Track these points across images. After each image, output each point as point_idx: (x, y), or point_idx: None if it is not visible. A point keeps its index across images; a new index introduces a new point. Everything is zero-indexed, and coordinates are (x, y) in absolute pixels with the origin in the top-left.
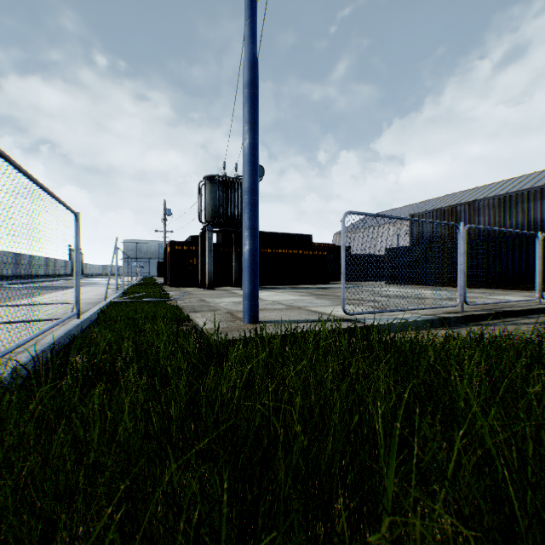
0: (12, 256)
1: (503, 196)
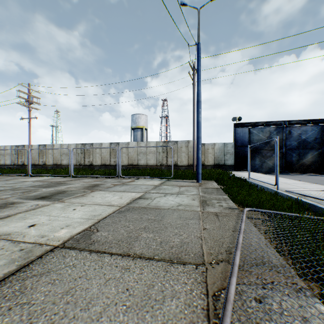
0: None
1: None
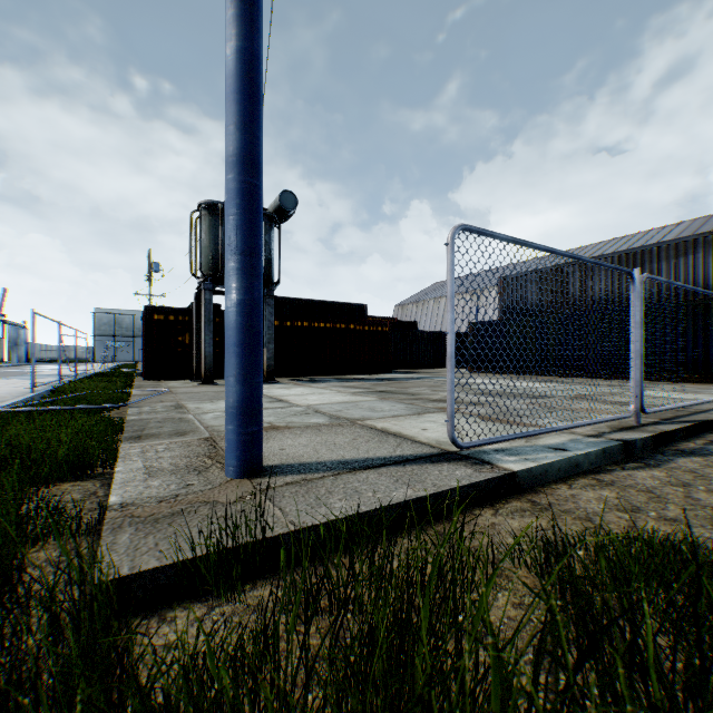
0: None
1: (626, 253)
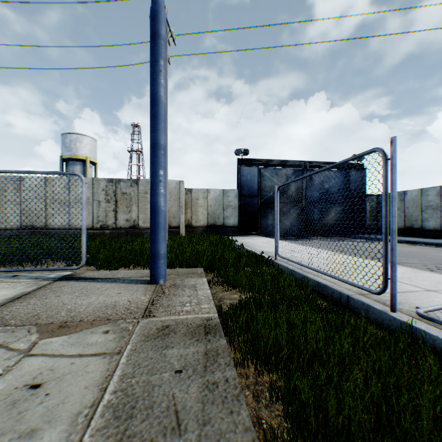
0: None
1: None
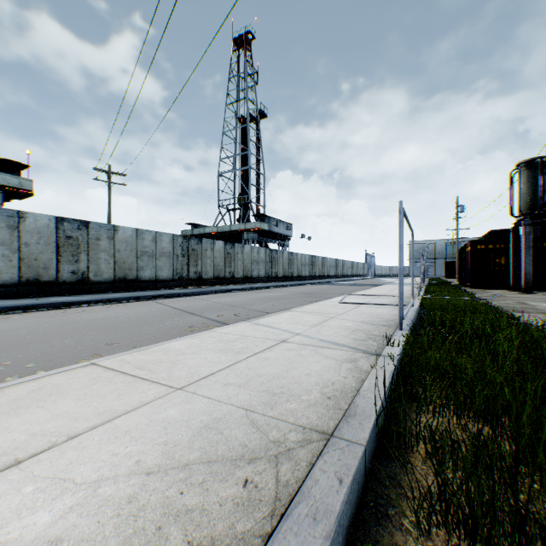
0: (333, 261)
1: None
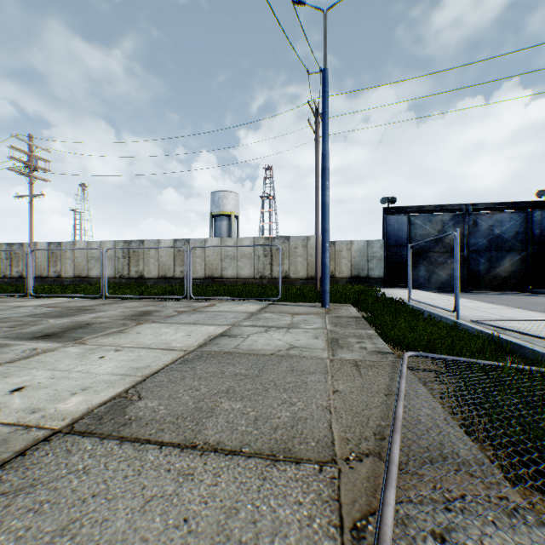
0: None
1: None
